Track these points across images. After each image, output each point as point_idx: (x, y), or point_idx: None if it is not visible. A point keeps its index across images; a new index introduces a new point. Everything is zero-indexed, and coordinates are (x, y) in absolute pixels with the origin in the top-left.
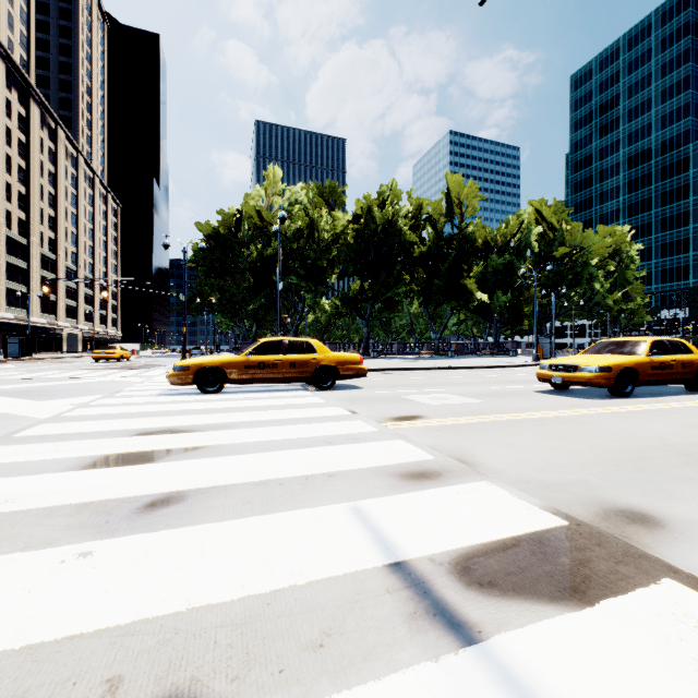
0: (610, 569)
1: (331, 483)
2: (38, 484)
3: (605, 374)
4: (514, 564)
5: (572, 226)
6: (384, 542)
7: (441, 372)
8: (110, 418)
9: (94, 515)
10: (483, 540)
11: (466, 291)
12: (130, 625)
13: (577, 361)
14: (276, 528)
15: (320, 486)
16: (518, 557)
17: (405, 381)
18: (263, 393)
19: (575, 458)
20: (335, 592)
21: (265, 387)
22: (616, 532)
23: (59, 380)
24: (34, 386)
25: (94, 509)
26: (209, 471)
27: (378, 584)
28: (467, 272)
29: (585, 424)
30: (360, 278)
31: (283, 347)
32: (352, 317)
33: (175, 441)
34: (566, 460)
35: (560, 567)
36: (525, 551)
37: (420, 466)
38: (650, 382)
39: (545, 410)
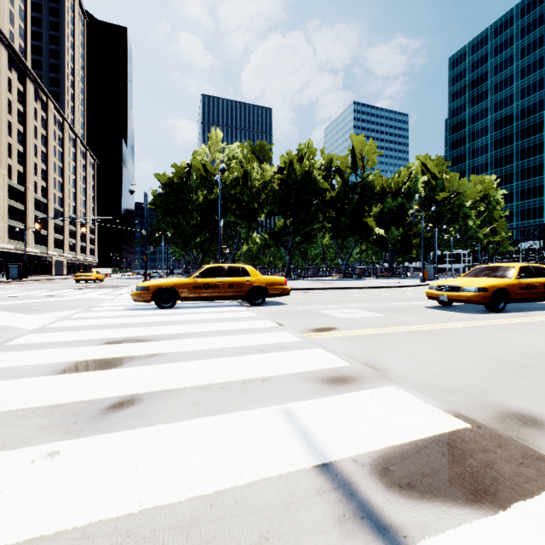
0: (514, 471)
1: (264, 387)
2: (20, 387)
3: (483, 293)
4: (427, 465)
5: (450, 175)
6: (312, 443)
7: (348, 291)
8: (85, 329)
9: (64, 416)
10: (398, 442)
11: (367, 227)
12: (87, 527)
13: (459, 283)
14: (218, 429)
15: (255, 390)
16: (430, 459)
17: (320, 298)
18: (207, 308)
19: (466, 365)
20: (271, 493)
21: (209, 303)
22: (513, 434)
23: (47, 297)
24: (27, 302)
25: (64, 411)
26: (163, 376)
27: (309, 485)
28: (368, 212)
29: (470, 335)
30: (283, 217)
31: (223, 271)
32: (277, 248)
33: (135, 349)
34: (459, 367)
35: (469, 469)
36: (435, 452)
37: (338, 371)
38: (519, 299)
39: (436, 323)
